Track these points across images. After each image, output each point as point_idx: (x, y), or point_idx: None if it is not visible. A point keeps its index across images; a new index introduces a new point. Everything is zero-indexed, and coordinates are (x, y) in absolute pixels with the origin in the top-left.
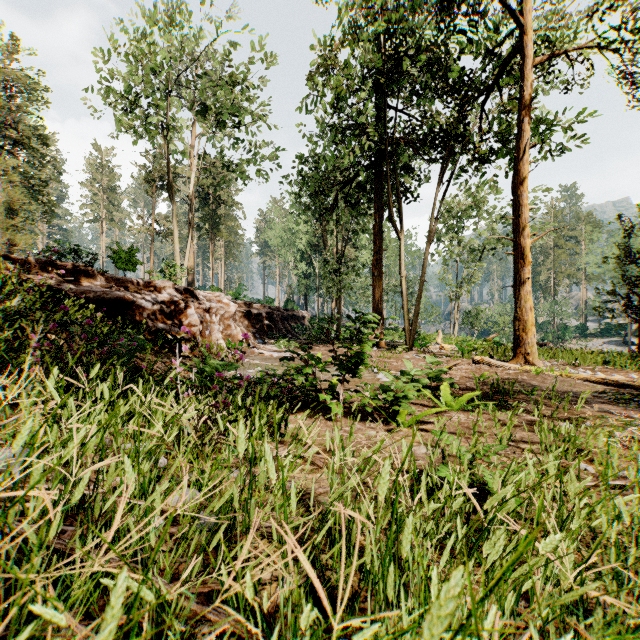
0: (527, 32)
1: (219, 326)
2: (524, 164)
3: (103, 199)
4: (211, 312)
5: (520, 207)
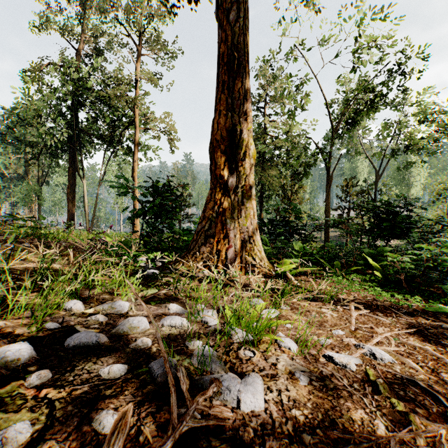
0: (137, 117)
1: None
2: (136, 166)
3: None
4: None
5: (134, 181)
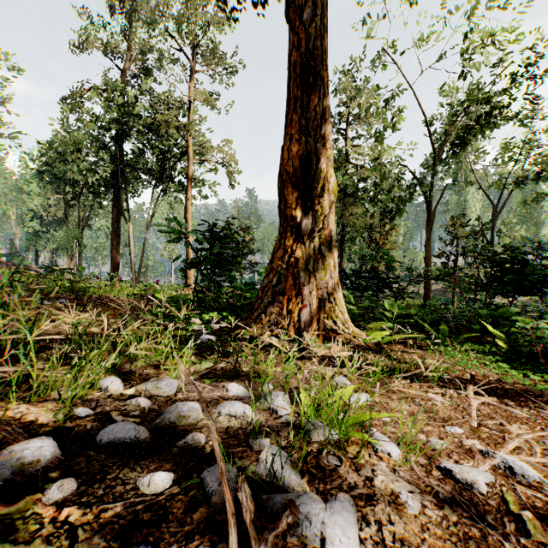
0: (190, 147)
1: None
2: (189, 205)
3: None
4: None
5: (187, 224)
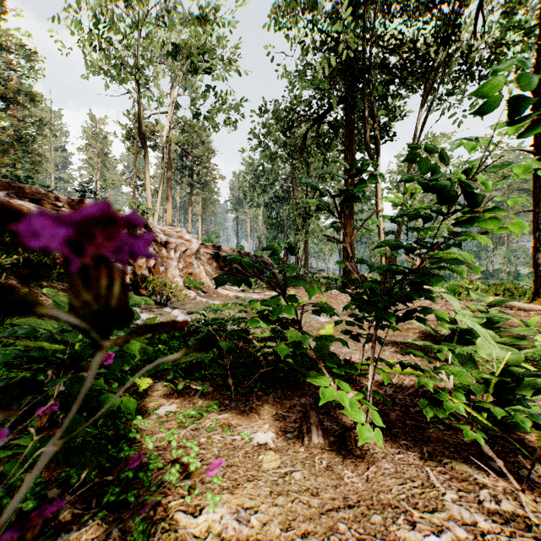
0: None
1: (179, 263)
2: None
3: (97, 162)
4: (169, 247)
5: None
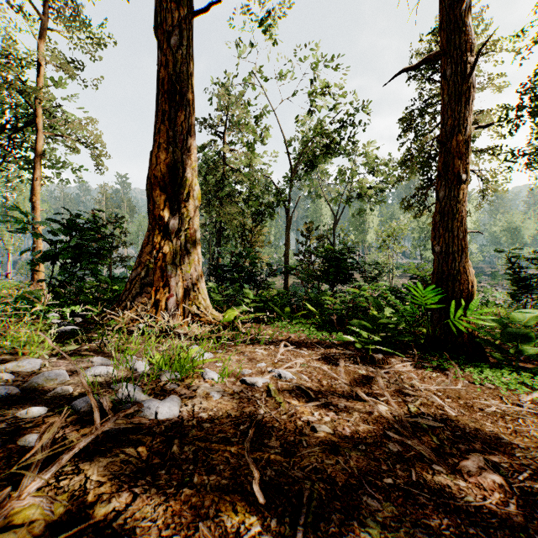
0: (40, 116)
1: None
2: (38, 186)
3: None
4: None
5: (35, 208)
